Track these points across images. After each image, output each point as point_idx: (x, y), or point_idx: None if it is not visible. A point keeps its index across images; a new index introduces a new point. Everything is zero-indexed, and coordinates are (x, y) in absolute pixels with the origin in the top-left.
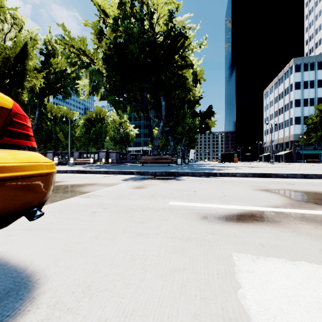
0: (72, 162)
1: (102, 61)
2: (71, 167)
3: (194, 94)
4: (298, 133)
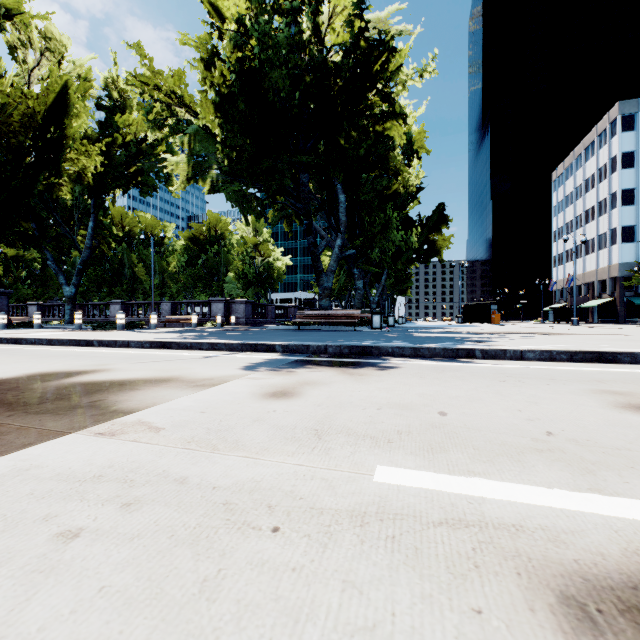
0: (155, 322)
1: (213, 110)
2: (146, 333)
3: (406, 180)
4: (628, 261)
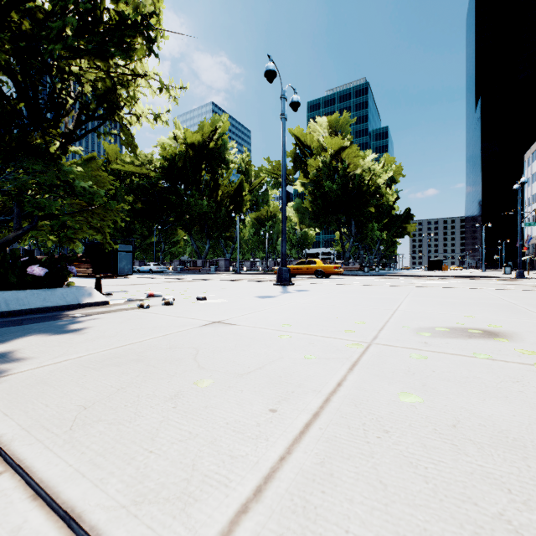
0: None
1: (309, 202)
2: None
3: (388, 198)
4: None
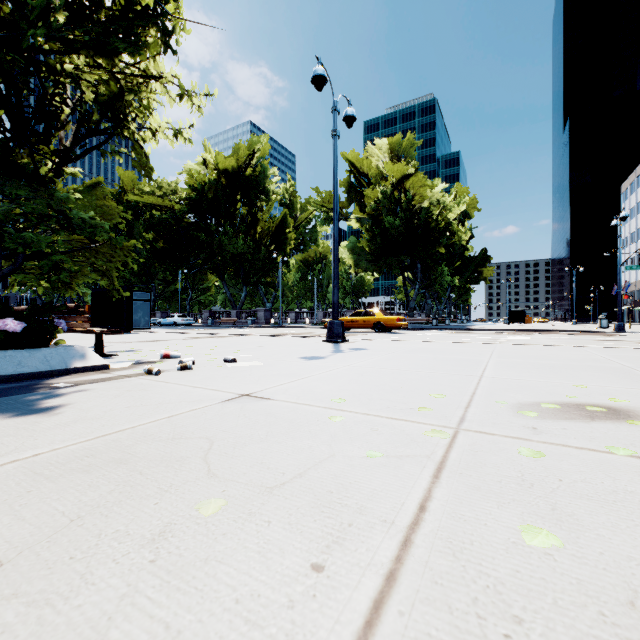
0: None
1: (367, 241)
2: None
3: (460, 236)
4: None
